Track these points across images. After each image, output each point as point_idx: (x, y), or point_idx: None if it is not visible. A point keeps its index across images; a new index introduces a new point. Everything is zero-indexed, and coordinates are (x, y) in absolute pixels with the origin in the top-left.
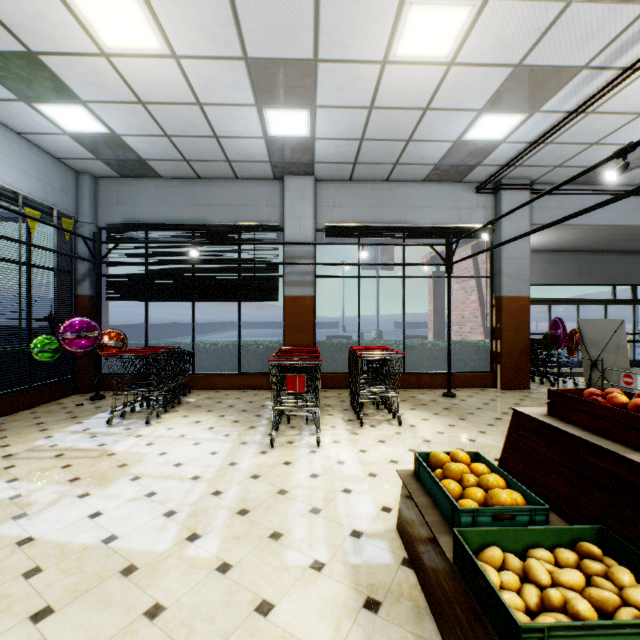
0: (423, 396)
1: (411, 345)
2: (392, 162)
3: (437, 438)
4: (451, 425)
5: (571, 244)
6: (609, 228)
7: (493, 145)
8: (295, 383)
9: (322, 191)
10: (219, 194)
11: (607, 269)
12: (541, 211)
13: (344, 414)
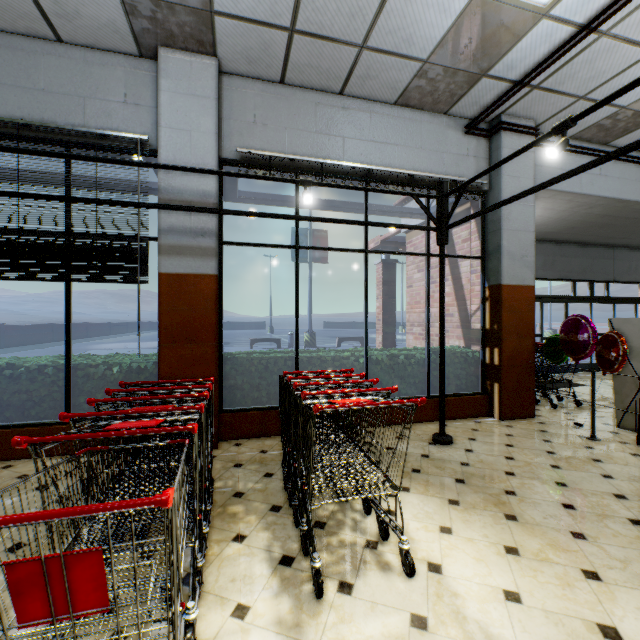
0: (404, 445)
1: (376, 357)
2: (357, 40)
3: (528, 638)
4: (511, 550)
5: (545, 228)
6: (607, 204)
7: (527, 21)
8: (57, 588)
9: (233, 93)
10: (17, 64)
11: (569, 262)
12: (542, 170)
13: (272, 530)
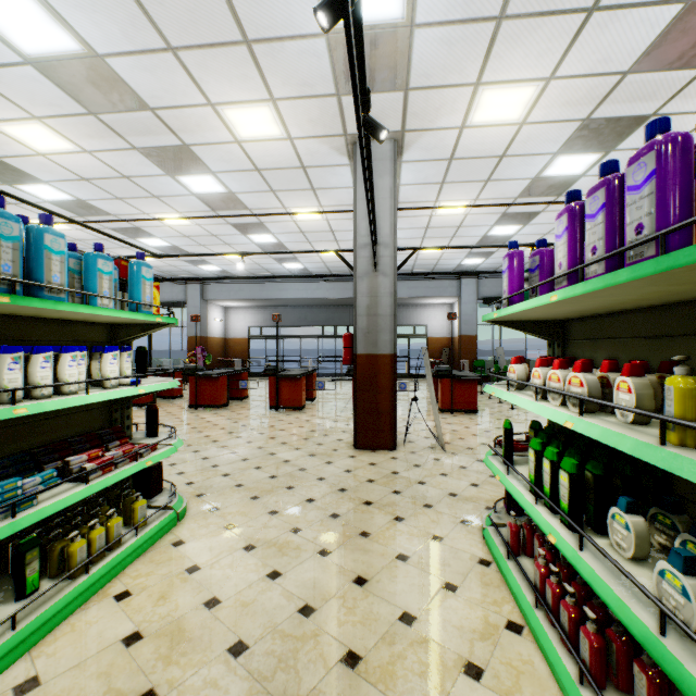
0: None
1: (154, 360)
2: None
3: None
4: None
5: (274, 304)
6: (254, 299)
7: None
8: None
9: None
10: None
11: (317, 316)
12: (213, 293)
13: None
